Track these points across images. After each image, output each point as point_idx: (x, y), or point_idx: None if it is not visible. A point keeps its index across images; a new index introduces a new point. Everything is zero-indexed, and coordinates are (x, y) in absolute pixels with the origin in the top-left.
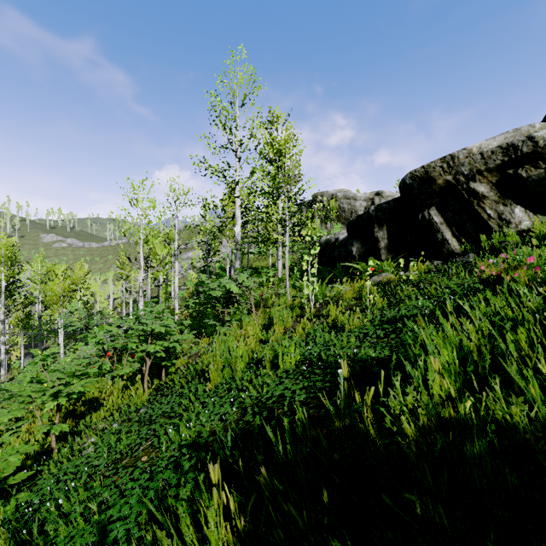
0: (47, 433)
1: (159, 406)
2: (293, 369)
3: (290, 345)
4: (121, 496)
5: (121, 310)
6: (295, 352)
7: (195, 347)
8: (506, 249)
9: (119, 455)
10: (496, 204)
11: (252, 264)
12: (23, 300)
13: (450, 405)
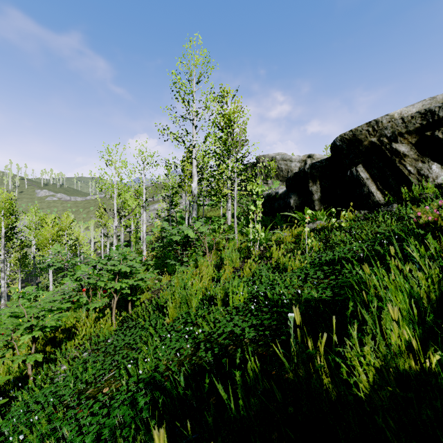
0: (24, 362)
1: (124, 337)
2: (241, 306)
3: (239, 283)
4: (78, 433)
5: (100, 252)
6: (243, 291)
7: (158, 283)
8: (425, 200)
9: (84, 386)
10: (415, 161)
11: (207, 214)
12: (19, 243)
13: (409, 356)
